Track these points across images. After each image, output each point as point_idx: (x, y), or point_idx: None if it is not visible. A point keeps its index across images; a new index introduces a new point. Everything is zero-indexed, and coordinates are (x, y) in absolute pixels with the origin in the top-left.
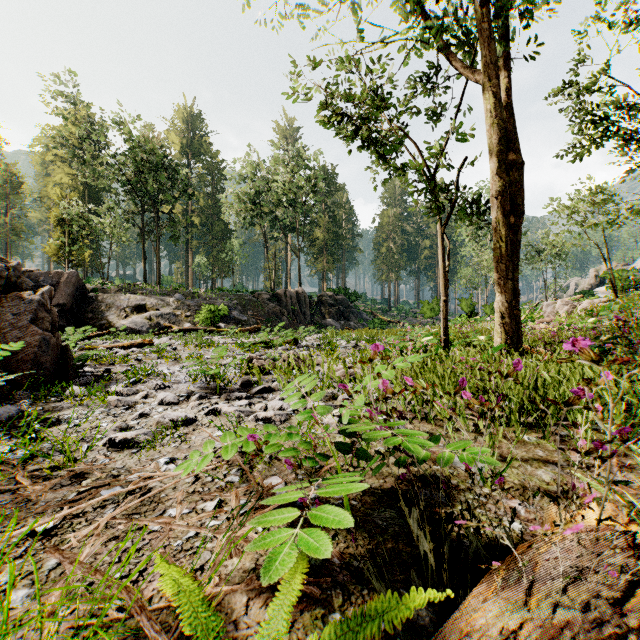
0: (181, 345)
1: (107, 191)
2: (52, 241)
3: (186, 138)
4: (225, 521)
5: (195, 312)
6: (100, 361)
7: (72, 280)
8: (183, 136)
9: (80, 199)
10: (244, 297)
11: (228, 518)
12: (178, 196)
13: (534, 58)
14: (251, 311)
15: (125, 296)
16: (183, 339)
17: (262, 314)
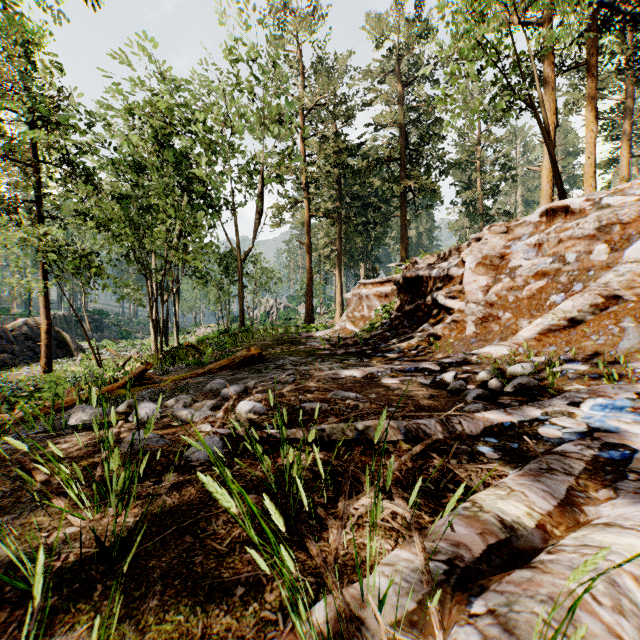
0: None
1: None
2: None
3: None
4: None
5: None
6: None
7: None
8: None
9: None
10: None
11: None
12: None
13: None
14: None
15: None
16: None
17: None
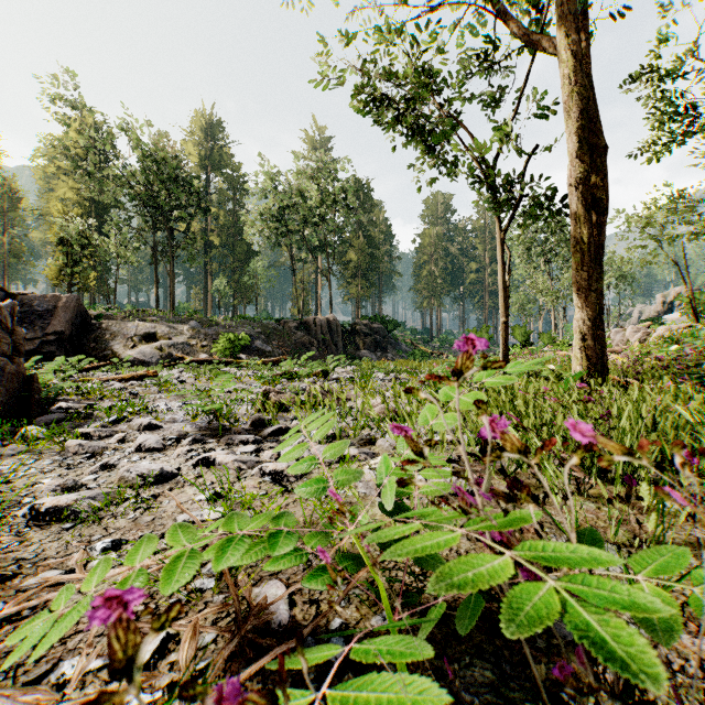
0: (192, 378)
1: (116, 207)
2: (52, 262)
3: (205, 149)
4: (162, 693)
5: (212, 342)
6: (87, 395)
7: (71, 305)
8: (201, 147)
9: (86, 216)
10: (268, 325)
11: (171, 684)
12: (195, 212)
13: (621, 15)
14: (276, 341)
15: (133, 323)
16: (195, 371)
17: (289, 344)
